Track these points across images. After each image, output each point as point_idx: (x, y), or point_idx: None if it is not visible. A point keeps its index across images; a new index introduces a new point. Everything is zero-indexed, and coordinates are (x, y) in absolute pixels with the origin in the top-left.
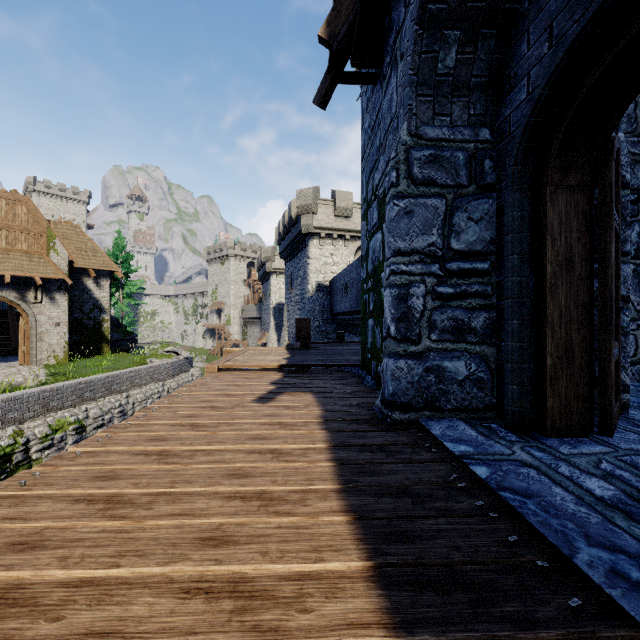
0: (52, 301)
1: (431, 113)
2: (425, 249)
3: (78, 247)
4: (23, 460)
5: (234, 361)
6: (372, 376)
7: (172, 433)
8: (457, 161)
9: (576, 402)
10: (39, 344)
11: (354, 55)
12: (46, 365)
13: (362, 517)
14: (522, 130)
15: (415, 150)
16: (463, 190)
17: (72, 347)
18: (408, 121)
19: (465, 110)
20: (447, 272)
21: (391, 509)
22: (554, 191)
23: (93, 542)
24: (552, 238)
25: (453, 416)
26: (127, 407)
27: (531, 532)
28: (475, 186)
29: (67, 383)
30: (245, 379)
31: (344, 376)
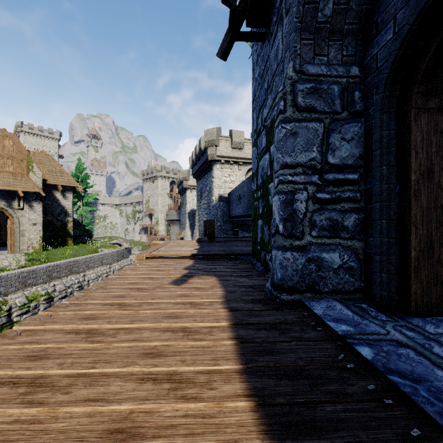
0: (31, 208)
1: (312, 54)
2: (307, 163)
3: (50, 170)
4: (7, 322)
5: (158, 251)
6: (261, 263)
7: (102, 312)
8: (333, 92)
9: (435, 287)
10: (21, 238)
11: (248, 16)
12: (26, 253)
13: (264, 402)
14: (391, 62)
15: (299, 83)
16: (337, 116)
17: (45, 240)
18: (293, 60)
19: (339, 51)
20: (325, 181)
21: (290, 393)
22: (417, 113)
23: (2, 436)
24: (416, 152)
25: (329, 297)
26: (84, 283)
27: (428, 421)
28: (347, 112)
29: (40, 266)
30: (165, 265)
31: (240, 263)
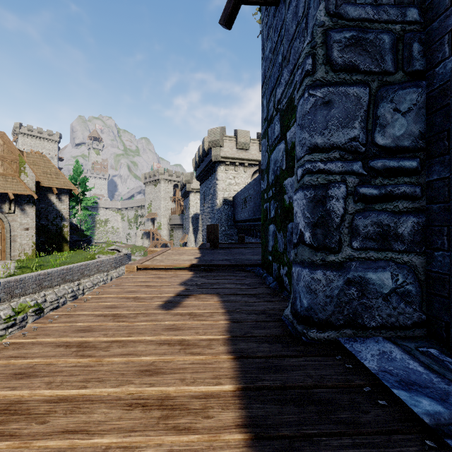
0: (23, 211)
1: None
2: (346, 144)
3: (44, 171)
4: None
5: (152, 261)
6: (273, 277)
7: (49, 360)
8: (382, 44)
9: None
10: (12, 244)
11: None
12: (18, 260)
13: None
14: None
15: (334, 31)
16: (389, 77)
17: (40, 246)
18: None
19: None
20: (371, 171)
21: None
22: None
23: None
24: None
25: (378, 335)
26: (78, 292)
27: None
28: (402, 73)
29: (29, 275)
30: (158, 279)
31: (247, 275)
